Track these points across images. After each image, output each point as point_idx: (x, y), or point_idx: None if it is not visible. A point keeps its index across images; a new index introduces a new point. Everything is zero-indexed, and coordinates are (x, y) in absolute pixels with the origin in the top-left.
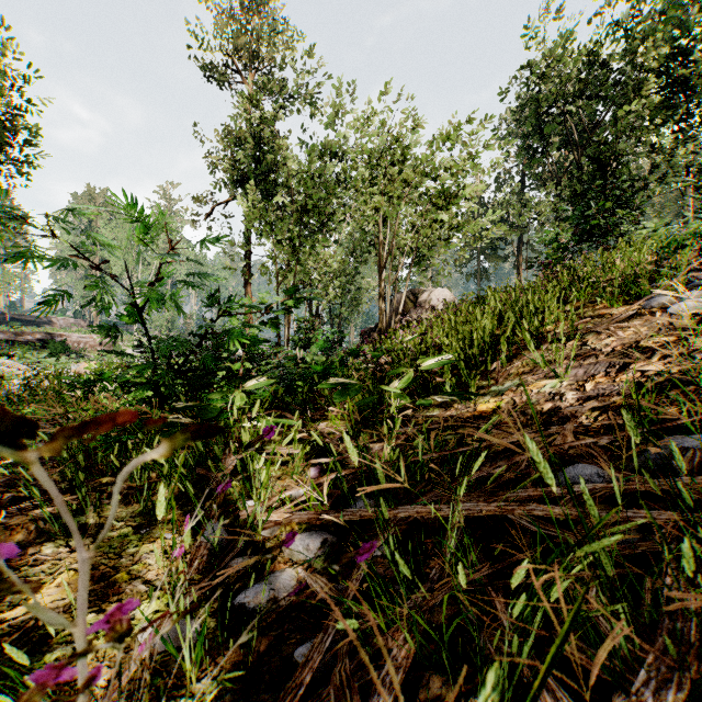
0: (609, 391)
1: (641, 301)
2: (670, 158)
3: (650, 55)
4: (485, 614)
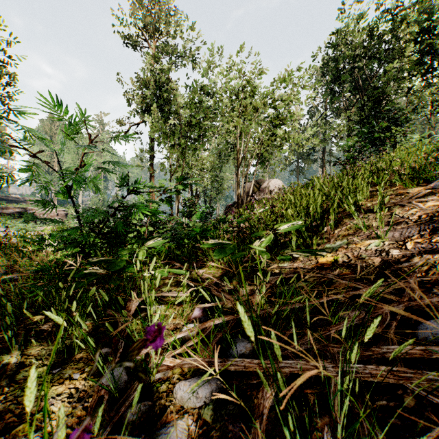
0: (428, 249)
1: (433, 182)
2: (421, 97)
3: (409, 30)
4: None
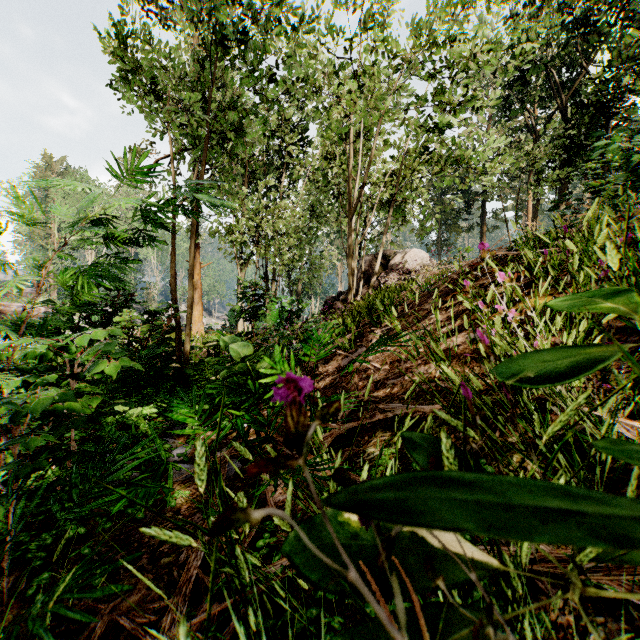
0: None
1: None
2: None
3: None
4: None
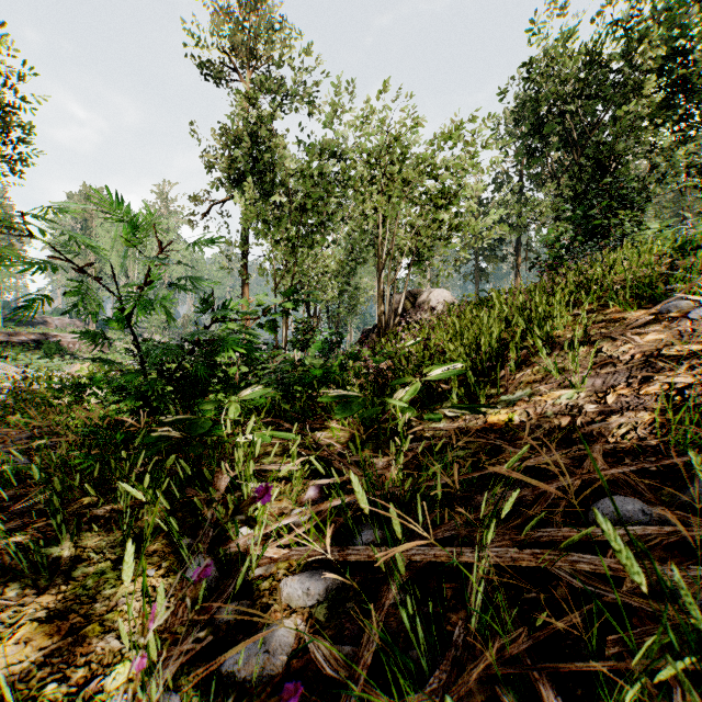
0: (634, 404)
1: (658, 305)
2: (670, 158)
3: (651, 54)
4: (525, 697)
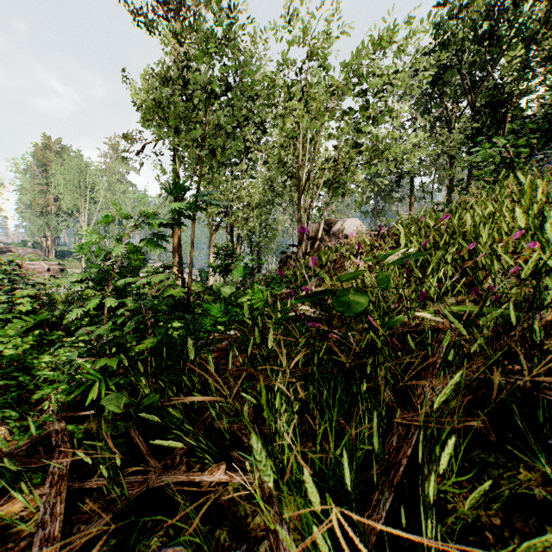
0: None
1: None
2: None
3: None
4: None
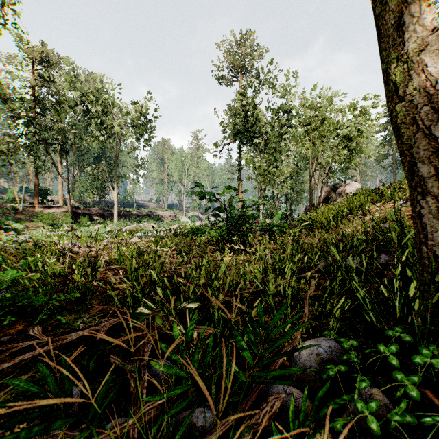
0: None
1: (388, 203)
2: None
3: None
4: None
